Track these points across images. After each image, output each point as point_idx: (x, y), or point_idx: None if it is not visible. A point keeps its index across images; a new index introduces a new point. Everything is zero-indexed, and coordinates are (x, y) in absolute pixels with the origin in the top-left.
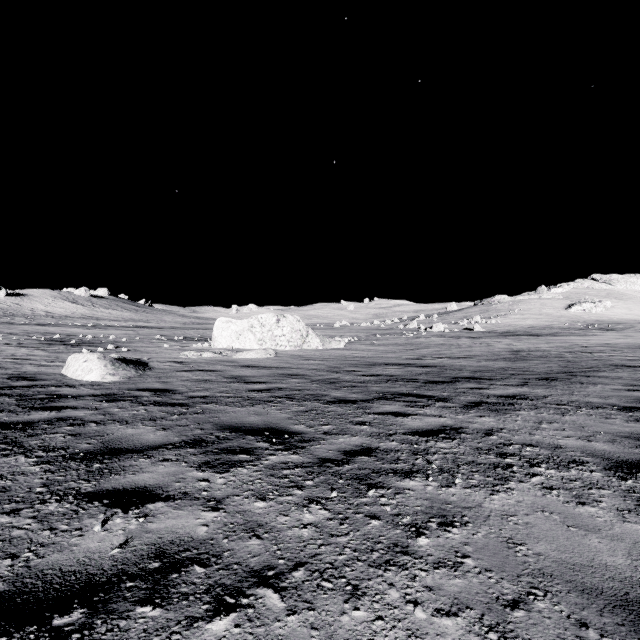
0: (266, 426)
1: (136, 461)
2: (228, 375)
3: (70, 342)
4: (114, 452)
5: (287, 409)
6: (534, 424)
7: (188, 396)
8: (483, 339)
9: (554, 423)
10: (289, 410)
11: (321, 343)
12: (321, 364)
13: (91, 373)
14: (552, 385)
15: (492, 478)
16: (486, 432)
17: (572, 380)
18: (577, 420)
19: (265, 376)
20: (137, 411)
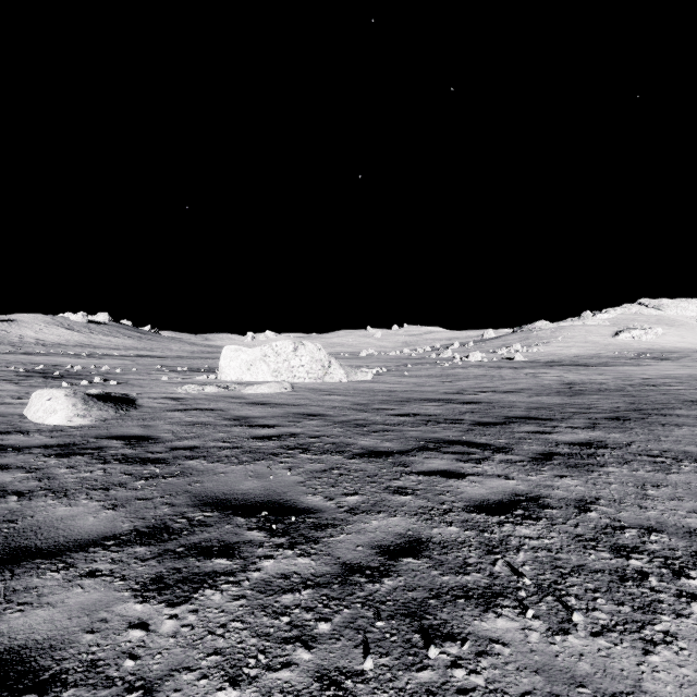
0: (266, 498)
1: (40, 577)
2: (230, 416)
3: (53, 374)
4: (13, 557)
5: (299, 467)
6: (637, 489)
7: (171, 447)
8: (527, 370)
9: (662, 487)
10: (302, 469)
11: (345, 375)
12: (345, 400)
13: (55, 414)
14: (628, 427)
15: (628, 607)
16: (578, 505)
17: (648, 420)
18: (689, 481)
19: (276, 417)
20: (90, 473)
